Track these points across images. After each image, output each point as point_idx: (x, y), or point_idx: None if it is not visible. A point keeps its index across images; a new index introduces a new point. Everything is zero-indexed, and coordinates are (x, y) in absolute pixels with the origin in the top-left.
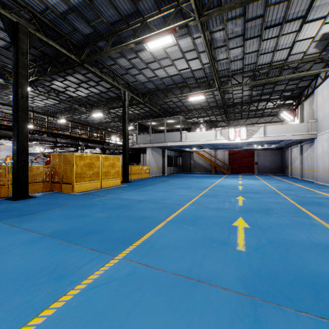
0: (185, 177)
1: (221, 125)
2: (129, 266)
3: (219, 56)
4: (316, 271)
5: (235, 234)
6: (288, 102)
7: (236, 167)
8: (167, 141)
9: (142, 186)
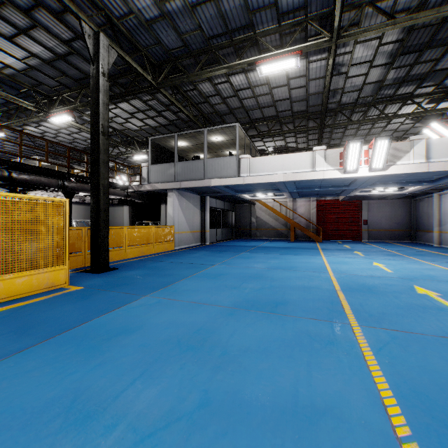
0: (246, 250)
1: None
2: None
3: None
4: None
5: None
6: (439, 105)
7: (330, 228)
8: (210, 176)
9: (125, 293)
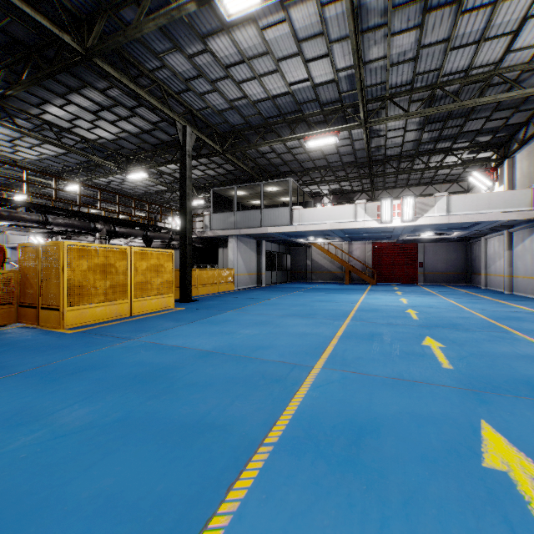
0: (298, 290)
1: (359, 199)
2: None
3: (369, 51)
4: None
5: None
6: (482, 155)
7: (386, 271)
8: (266, 225)
9: (216, 310)
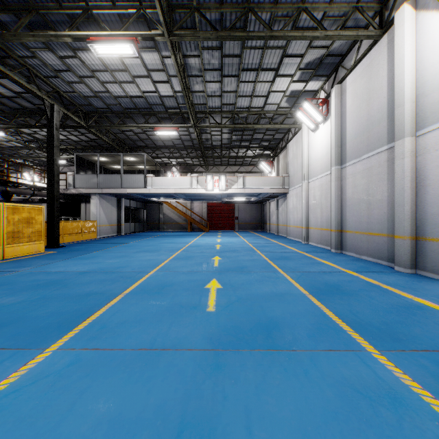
0: (151, 237)
1: (198, 171)
2: (70, 355)
3: (194, 86)
4: (272, 316)
5: (206, 296)
6: (266, 152)
7: (216, 222)
8: (126, 187)
9: (84, 252)
